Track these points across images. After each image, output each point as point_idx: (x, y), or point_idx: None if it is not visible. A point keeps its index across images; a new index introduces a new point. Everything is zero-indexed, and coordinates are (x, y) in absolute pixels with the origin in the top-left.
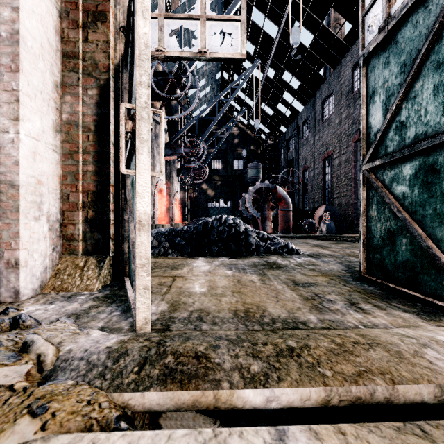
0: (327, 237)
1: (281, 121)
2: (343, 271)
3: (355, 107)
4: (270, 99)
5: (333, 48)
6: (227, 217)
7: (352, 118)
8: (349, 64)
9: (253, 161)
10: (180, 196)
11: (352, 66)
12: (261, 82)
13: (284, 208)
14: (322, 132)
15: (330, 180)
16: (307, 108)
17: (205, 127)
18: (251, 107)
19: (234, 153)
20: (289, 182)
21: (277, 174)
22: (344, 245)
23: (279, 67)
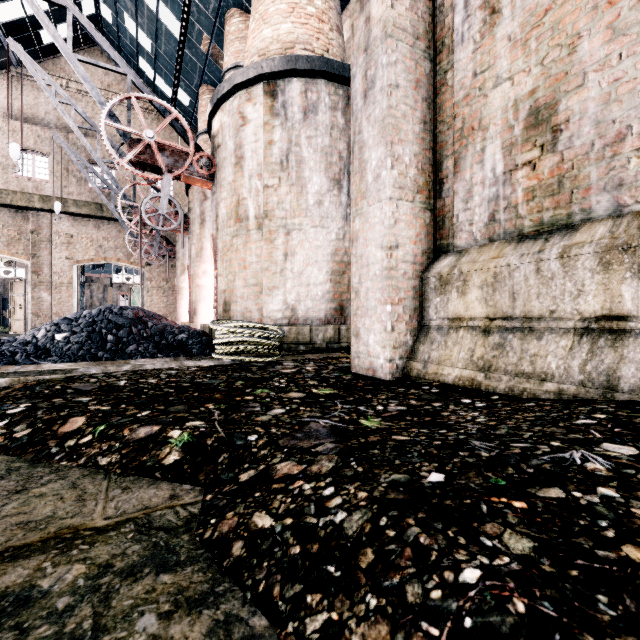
0: None
1: None
2: None
3: None
4: None
5: None
6: None
7: None
8: None
9: None
10: None
11: None
12: None
13: None
14: None
15: None
16: None
17: None
18: None
19: None
20: None
21: None
22: None
23: None
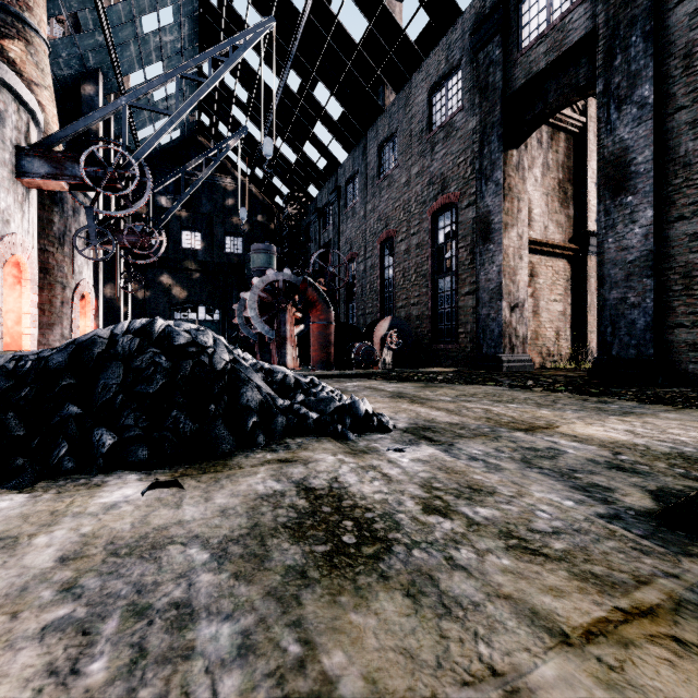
0: (400, 374)
1: (310, 177)
2: (625, 533)
3: (434, 156)
4: (293, 132)
5: (398, 55)
6: (176, 326)
7: (429, 175)
8: (424, 86)
9: (262, 241)
10: (105, 294)
11: (429, 89)
12: (276, 97)
13: (320, 320)
14: (380, 198)
15: (392, 277)
16: (354, 157)
17: (168, 167)
18: (258, 143)
19: (226, 224)
20: (329, 274)
21: (303, 267)
22: (446, 391)
23: (309, 73)
